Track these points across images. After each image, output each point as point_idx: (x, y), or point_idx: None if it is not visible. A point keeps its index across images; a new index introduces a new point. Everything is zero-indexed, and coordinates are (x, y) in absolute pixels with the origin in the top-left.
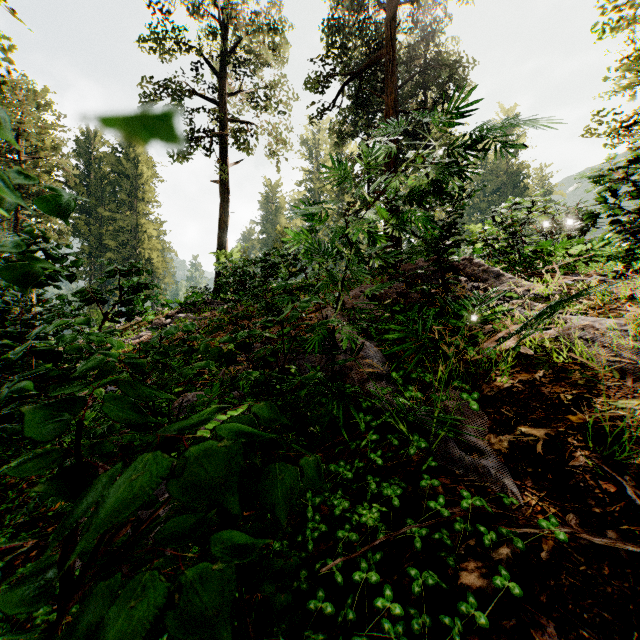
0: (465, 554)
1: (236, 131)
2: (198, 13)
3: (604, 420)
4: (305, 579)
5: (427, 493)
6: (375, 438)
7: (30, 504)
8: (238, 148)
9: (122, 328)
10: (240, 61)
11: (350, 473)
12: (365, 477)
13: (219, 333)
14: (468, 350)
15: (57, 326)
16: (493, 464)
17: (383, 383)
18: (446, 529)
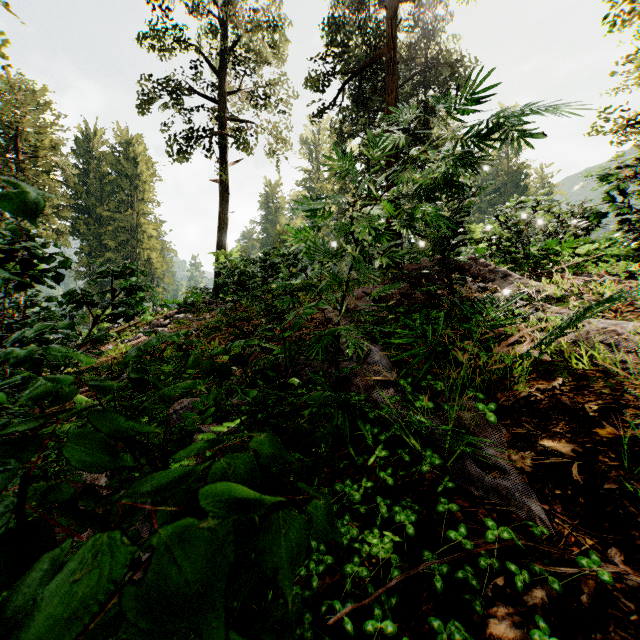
0: (493, 596)
1: (236, 130)
2: (197, 11)
3: (636, 435)
4: (309, 624)
5: (444, 518)
6: (385, 454)
7: (10, 524)
8: (238, 147)
9: (120, 329)
10: (240, 60)
11: (358, 494)
12: (373, 497)
13: (218, 334)
14: (480, 355)
15: (35, 332)
16: (516, 485)
17: (390, 390)
18: (468, 563)
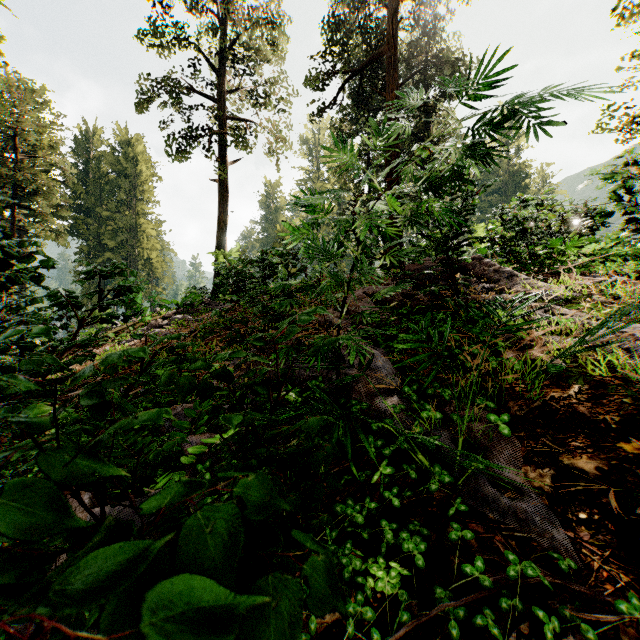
0: None
1: (235, 129)
2: (197, 9)
3: None
4: None
5: (456, 545)
6: (390, 472)
7: None
8: (237, 146)
9: (119, 329)
10: (239, 58)
11: (360, 516)
12: (377, 518)
13: (216, 336)
14: (490, 361)
15: (7, 338)
16: (536, 508)
17: (394, 398)
18: (487, 602)
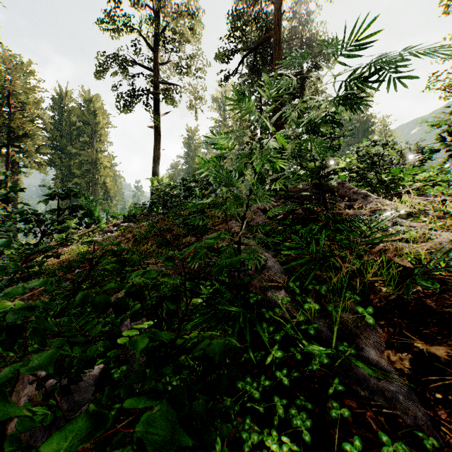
0: None
1: (165, 90)
2: (138, 5)
3: None
4: None
5: (335, 419)
6: (280, 355)
7: None
8: (167, 103)
9: (82, 233)
10: (169, 40)
11: (257, 392)
12: (270, 392)
13: (151, 239)
14: (354, 262)
15: None
16: (399, 388)
17: (281, 291)
18: None
